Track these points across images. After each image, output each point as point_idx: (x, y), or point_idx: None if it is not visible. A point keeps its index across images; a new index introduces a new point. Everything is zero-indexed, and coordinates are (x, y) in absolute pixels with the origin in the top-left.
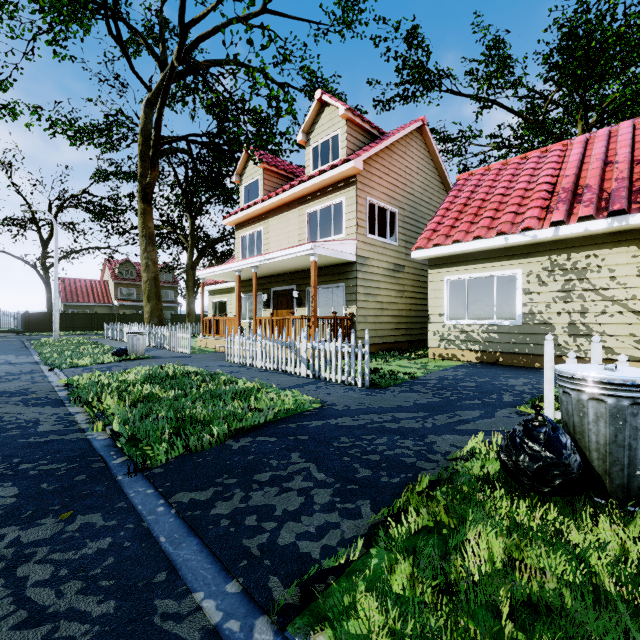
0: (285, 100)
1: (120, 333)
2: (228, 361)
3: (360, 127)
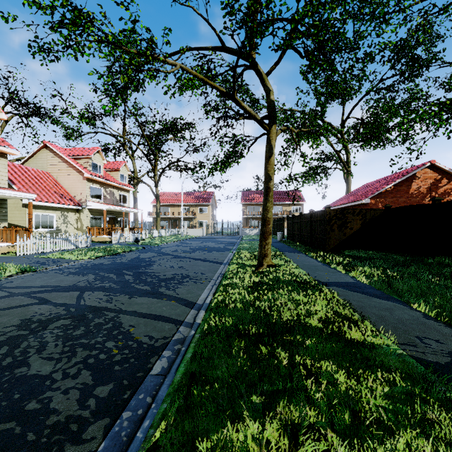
0: None
1: None
2: (17, 256)
3: None
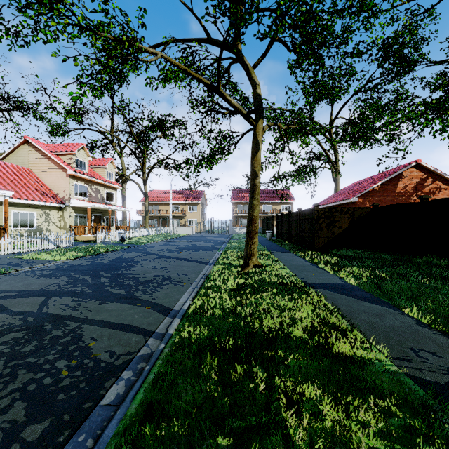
0: None
1: None
2: None
3: None
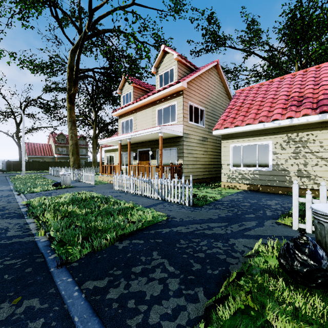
0: (144, 50)
1: (57, 172)
2: (115, 189)
3: (185, 65)
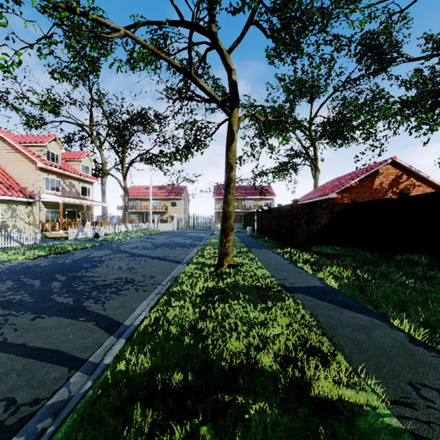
0: None
1: None
2: None
3: None
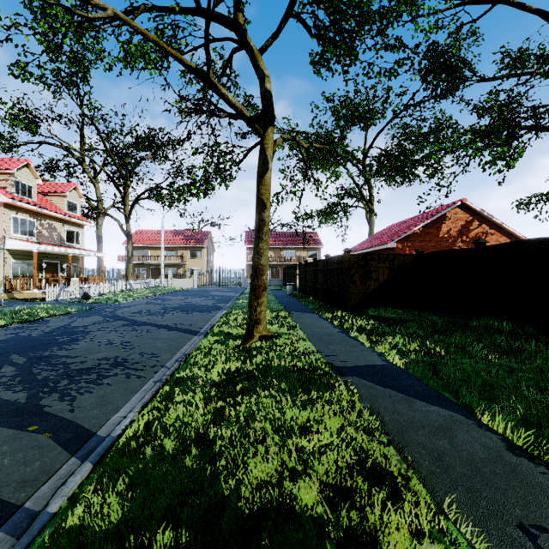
0: None
1: None
2: None
3: None
